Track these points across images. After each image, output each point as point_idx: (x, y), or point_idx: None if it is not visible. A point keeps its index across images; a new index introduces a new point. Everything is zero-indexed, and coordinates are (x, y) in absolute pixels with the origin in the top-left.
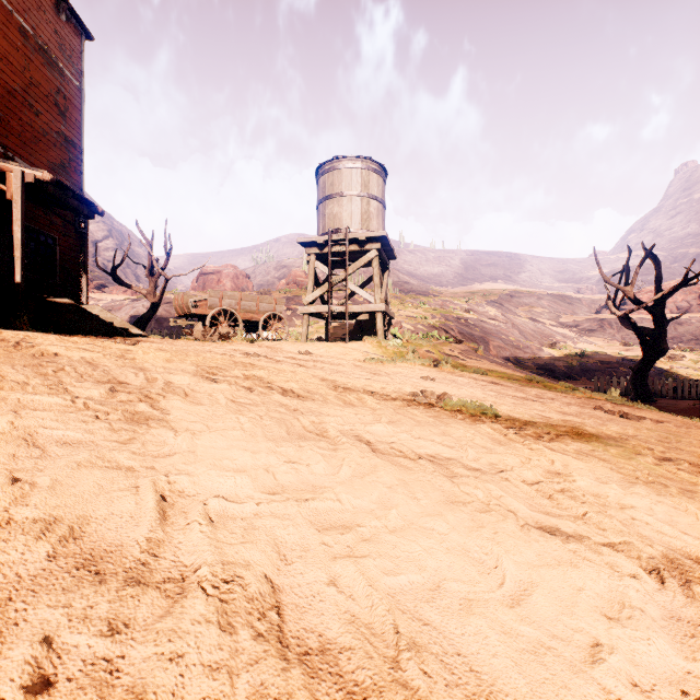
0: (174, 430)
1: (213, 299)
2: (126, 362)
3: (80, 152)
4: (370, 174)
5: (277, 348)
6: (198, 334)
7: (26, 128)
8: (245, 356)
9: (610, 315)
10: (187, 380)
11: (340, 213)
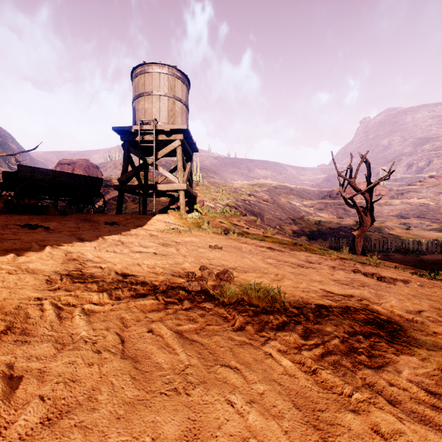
0: None
1: (23, 173)
2: None
3: None
4: (175, 80)
5: (87, 219)
6: None
7: None
8: (20, 227)
9: (330, 200)
10: None
11: (150, 109)
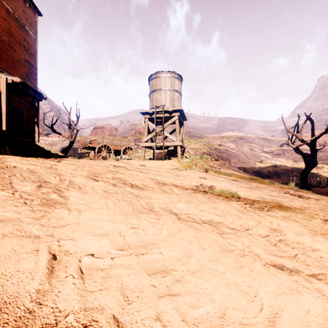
0: (69, 210)
1: (99, 139)
2: (51, 171)
3: (35, 69)
4: (174, 79)
5: (129, 163)
6: (91, 156)
7: (9, 57)
8: (114, 167)
9: (287, 147)
10: (82, 180)
11: (160, 98)
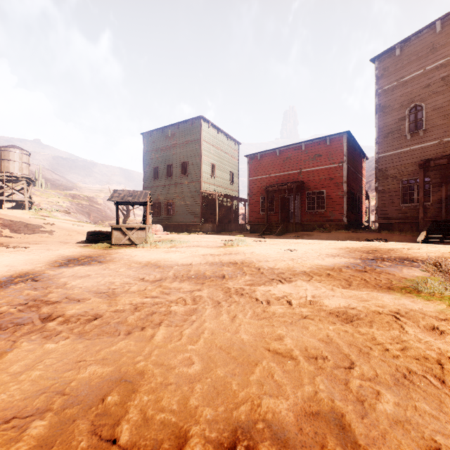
0: None
1: None
2: None
3: None
4: (23, 155)
5: None
6: None
7: None
8: None
9: None
10: None
11: (9, 166)
